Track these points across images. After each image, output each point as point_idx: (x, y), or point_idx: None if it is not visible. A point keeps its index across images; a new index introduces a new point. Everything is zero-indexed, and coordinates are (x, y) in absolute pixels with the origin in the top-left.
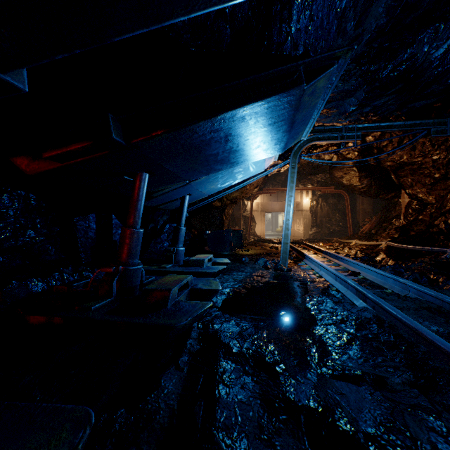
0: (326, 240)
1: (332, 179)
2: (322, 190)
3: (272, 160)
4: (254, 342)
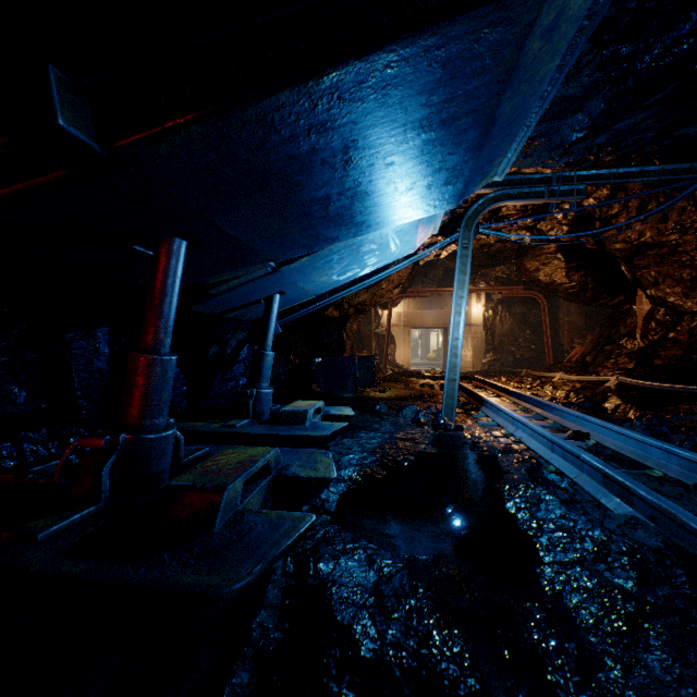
0: (510, 373)
1: (520, 274)
2: (503, 291)
3: (429, 232)
4: (412, 623)
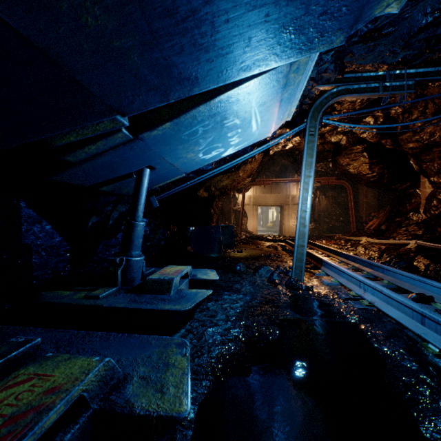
0: (327, 237)
1: (335, 168)
2: (322, 181)
3: (285, 116)
4: None
